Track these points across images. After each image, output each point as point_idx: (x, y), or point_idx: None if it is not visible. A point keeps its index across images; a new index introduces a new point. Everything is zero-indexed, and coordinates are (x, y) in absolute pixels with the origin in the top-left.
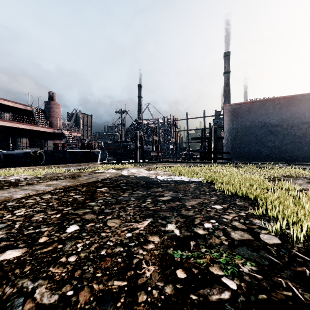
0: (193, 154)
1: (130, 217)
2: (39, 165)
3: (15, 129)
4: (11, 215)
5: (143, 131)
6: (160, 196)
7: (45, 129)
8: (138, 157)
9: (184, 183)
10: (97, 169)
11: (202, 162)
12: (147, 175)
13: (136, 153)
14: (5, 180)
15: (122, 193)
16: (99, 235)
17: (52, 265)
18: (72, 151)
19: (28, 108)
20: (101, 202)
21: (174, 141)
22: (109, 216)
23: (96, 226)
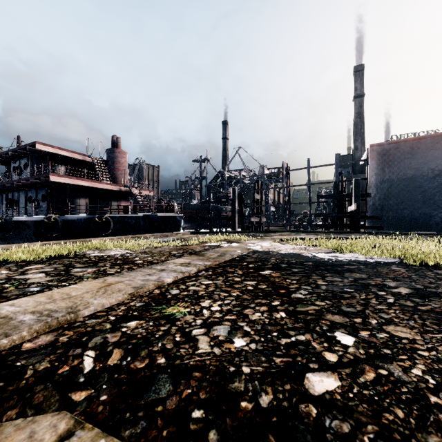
0: (313, 220)
1: (415, 323)
2: (105, 235)
3: (73, 187)
4: (208, 311)
5: (241, 187)
6: (386, 286)
7: (109, 186)
8: (236, 224)
9: (377, 265)
10: (201, 241)
11: (337, 232)
12: (294, 251)
13: (233, 219)
14: (107, 256)
15: (311, 280)
16: (419, 354)
17: (434, 409)
18: (148, 216)
19: (87, 158)
20: (308, 293)
21: (287, 200)
22: (372, 320)
23: (381, 336)
